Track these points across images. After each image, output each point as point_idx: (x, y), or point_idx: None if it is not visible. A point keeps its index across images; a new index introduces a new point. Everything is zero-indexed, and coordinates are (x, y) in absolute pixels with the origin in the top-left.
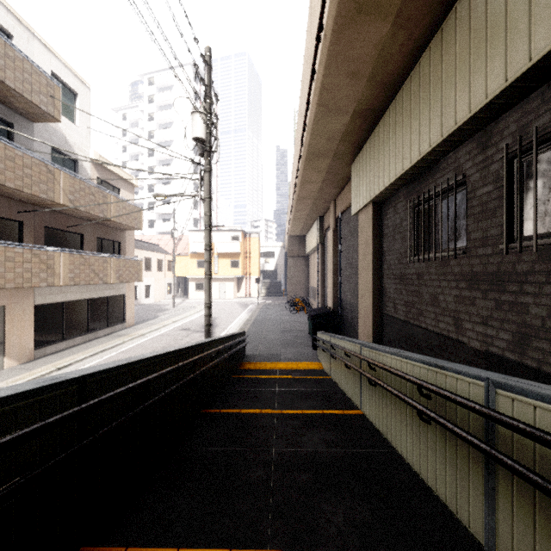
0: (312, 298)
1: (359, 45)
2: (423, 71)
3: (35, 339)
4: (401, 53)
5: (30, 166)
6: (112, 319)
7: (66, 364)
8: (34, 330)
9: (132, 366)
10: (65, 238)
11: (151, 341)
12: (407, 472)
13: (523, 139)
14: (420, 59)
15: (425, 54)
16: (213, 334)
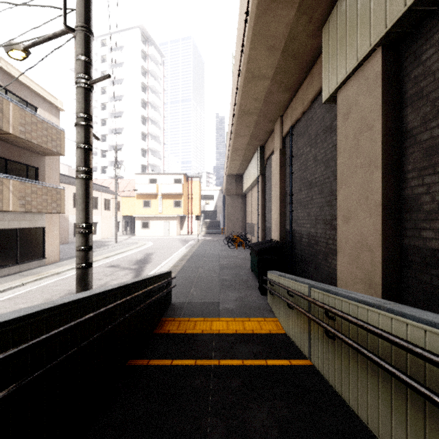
0: (250, 233)
1: None
2: None
3: None
4: None
5: None
6: (25, 255)
7: None
8: None
9: None
10: None
11: (62, 281)
12: None
13: None
14: None
15: None
16: (141, 272)
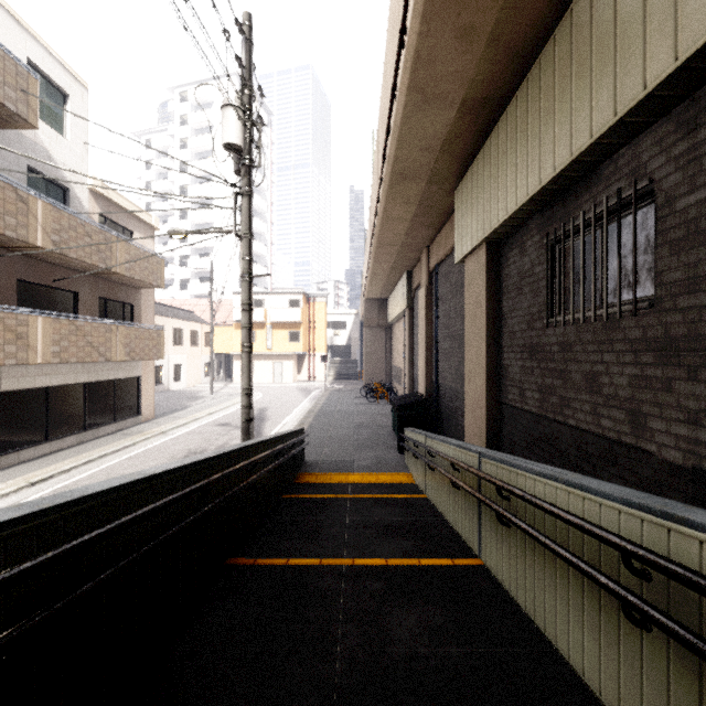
0: (397, 381)
1: None
2: (577, 20)
3: (3, 440)
4: None
5: None
6: (121, 411)
7: (45, 477)
8: None
9: (40, 518)
10: (50, 296)
11: (175, 441)
12: None
13: None
14: (572, 4)
15: None
16: (261, 431)
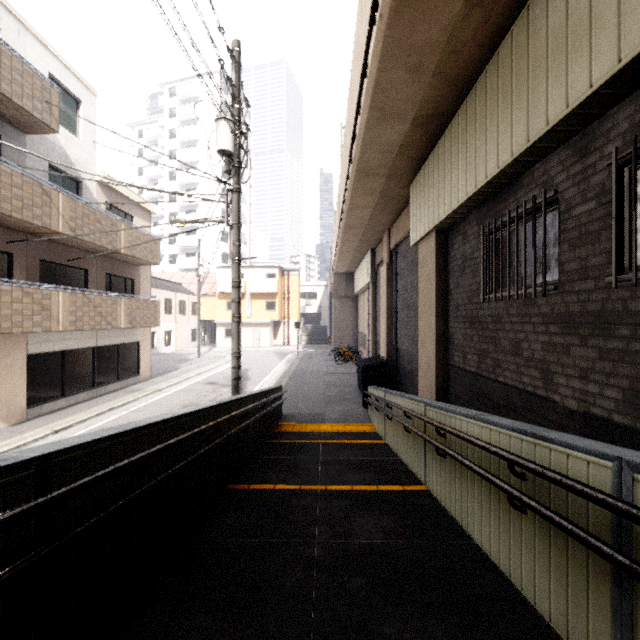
0: (362, 346)
1: (423, 28)
2: (502, 62)
3: (28, 396)
4: (475, 40)
5: (20, 186)
6: (123, 372)
7: (65, 426)
8: (26, 384)
9: (125, 436)
10: (66, 273)
11: (170, 397)
12: (492, 573)
13: (638, 140)
14: (499, 48)
15: (506, 41)
16: (244, 389)
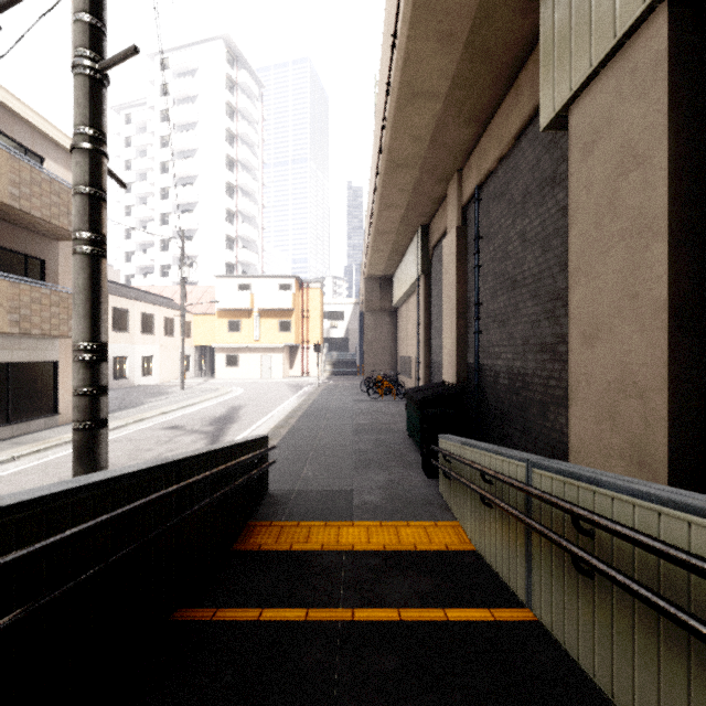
0: (404, 374)
1: None
2: None
3: None
4: None
5: None
6: (22, 409)
7: None
8: None
9: None
10: None
11: None
12: None
13: None
14: None
15: None
16: (220, 437)
